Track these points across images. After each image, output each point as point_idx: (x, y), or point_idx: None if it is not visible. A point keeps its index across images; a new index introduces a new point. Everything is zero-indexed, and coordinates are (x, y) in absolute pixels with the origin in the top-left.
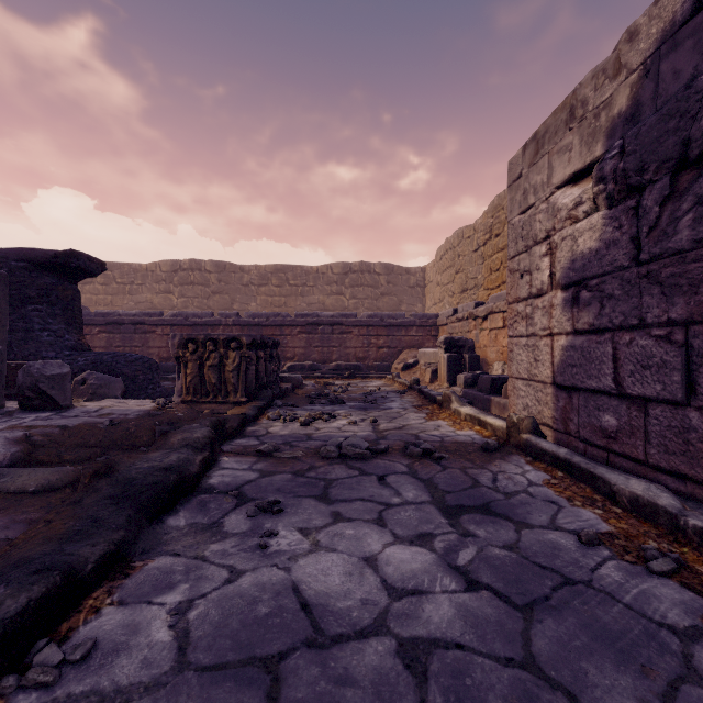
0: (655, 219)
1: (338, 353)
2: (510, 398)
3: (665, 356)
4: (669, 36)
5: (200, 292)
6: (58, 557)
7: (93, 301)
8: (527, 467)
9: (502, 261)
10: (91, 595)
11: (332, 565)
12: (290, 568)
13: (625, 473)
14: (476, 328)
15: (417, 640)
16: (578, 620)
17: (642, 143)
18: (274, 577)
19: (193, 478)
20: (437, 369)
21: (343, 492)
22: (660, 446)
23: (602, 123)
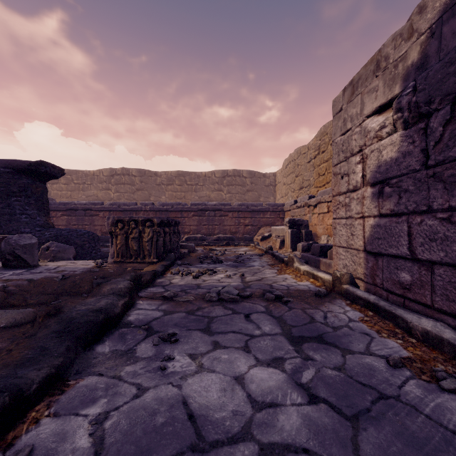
0: (439, 136)
1: (219, 229)
2: (334, 260)
3: (446, 232)
4: (449, 8)
5: (128, 189)
6: (11, 380)
7: (59, 195)
8: (347, 308)
9: (326, 169)
10: (34, 409)
11: (211, 383)
12: (181, 385)
13: (417, 314)
14: (309, 213)
15: (274, 445)
16: (392, 428)
17: (429, 83)
18: (169, 392)
19: (117, 316)
20: (284, 240)
21: (220, 326)
22: (443, 295)
23: (399, 71)
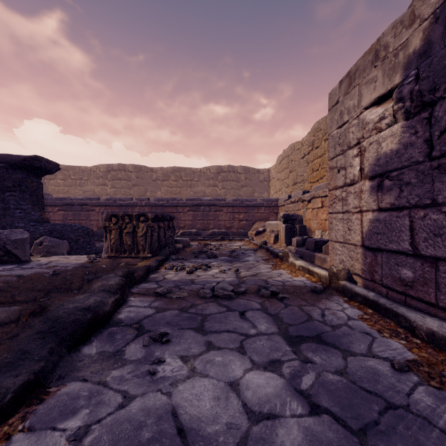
0: (445, 125)
1: (214, 224)
2: (330, 255)
3: None
4: None
5: (125, 185)
6: None
7: (56, 190)
8: (345, 305)
9: (320, 164)
10: (7, 422)
11: (204, 389)
12: (171, 393)
13: (420, 313)
14: (303, 208)
15: None
16: (405, 445)
17: (434, 70)
18: (158, 401)
19: (106, 315)
20: (278, 234)
21: (214, 325)
22: None
23: (400, 60)
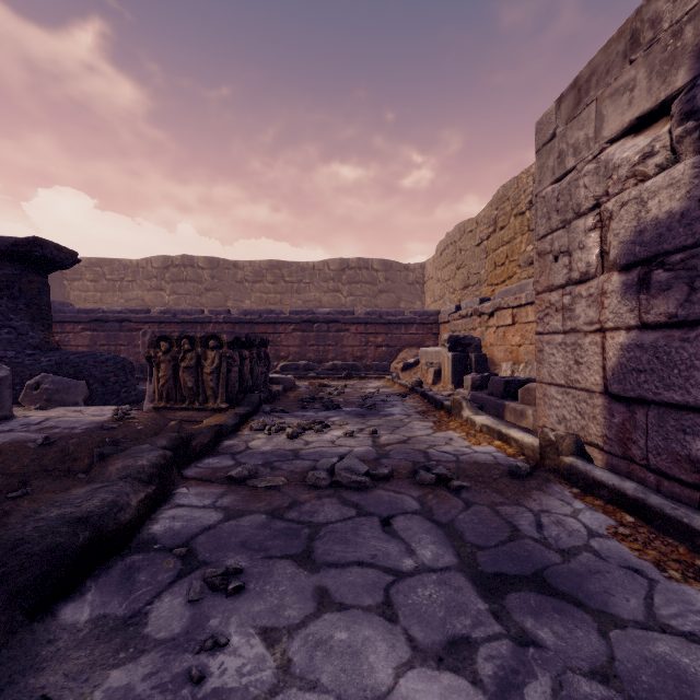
0: None
1: (335, 352)
2: (538, 407)
3: None
4: None
5: (192, 289)
6: None
7: (82, 298)
8: (577, 504)
9: (508, 255)
10: None
11: None
12: None
13: None
14: (481, 326)
15: None
16: None
17: None
18: None
19: (124, 529)
20: (440, 369)
21: (333, 548)
22: None
23: (687, 41)
